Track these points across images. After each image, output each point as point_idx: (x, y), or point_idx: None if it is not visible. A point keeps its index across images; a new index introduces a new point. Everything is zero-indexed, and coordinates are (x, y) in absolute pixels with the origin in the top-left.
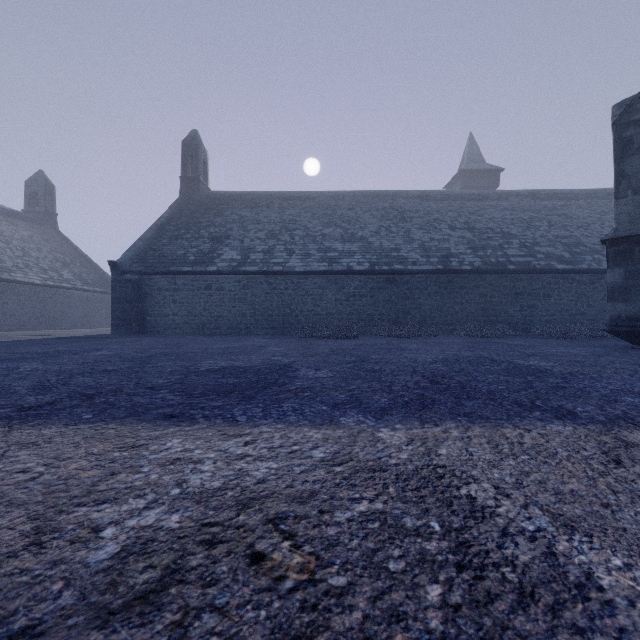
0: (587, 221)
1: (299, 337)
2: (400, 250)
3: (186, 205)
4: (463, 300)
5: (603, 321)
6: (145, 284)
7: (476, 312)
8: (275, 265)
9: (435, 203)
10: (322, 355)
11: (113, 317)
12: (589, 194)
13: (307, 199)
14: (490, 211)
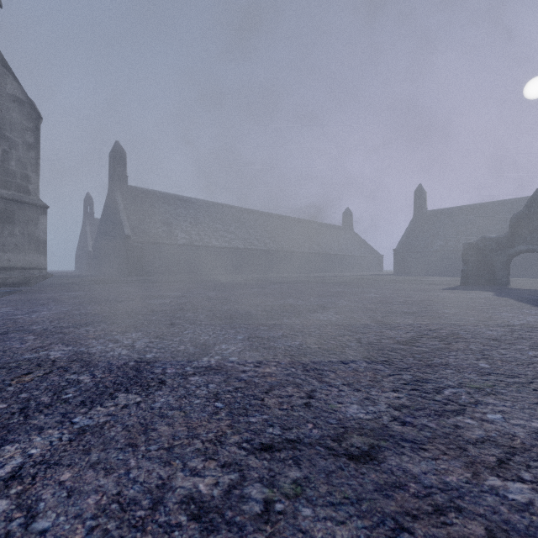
0: None
1: None
2: None
3: (417, 220)
4: None
5: None
6: (405, 256)
7: None
8: (460, 247)
9: None
10: None
11: (394, 268)
12: None
13: (482, 208)
14: None
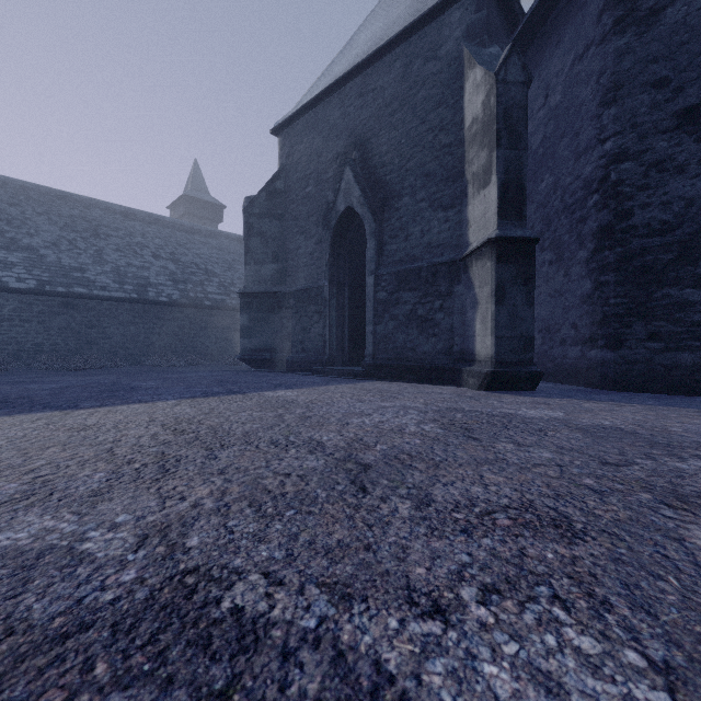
0: None
1: None
2: (86, 271)
3: None
4: (161, 331)
5: None
6: None
7: (174, 343)
8: None
9: (142, 225)
10: None
11: None
12: None
13: None
14: (199, 247)
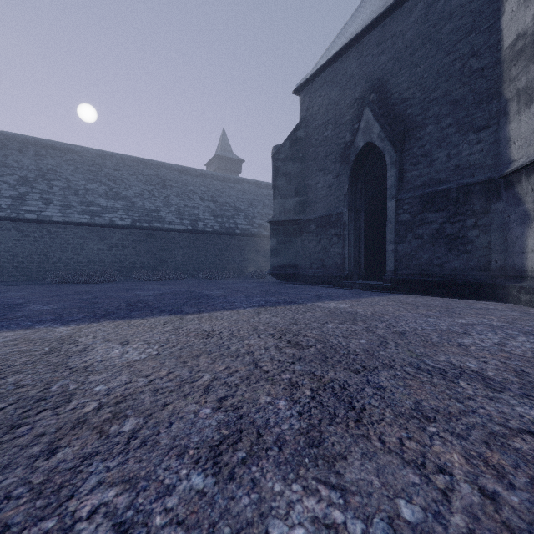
0: None
1: (53, 283)
2: (160, 211)
3: None
4: (207, 253)
5: None
6: None
7: (215, 261)
8: (27, 213)
9: (192, 178)
10: (62, 296)
11: None
12: None
13: (71, 152)
14: (229, 190)
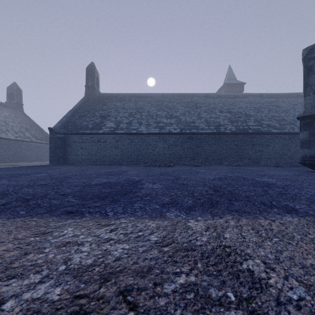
0: (287, 108)
1: (144, 166)
2: (195, 122)
3: (88, 100)
4: (226, 147)
5: (295, 158)
6: (67, 139)
7: (233, 153)
8: (132, 130)
9: (212, 99)
10: (156, 175)
11: (50, 156)
12: (288, 95)
13: (149, 97)
14: (239, 103)
